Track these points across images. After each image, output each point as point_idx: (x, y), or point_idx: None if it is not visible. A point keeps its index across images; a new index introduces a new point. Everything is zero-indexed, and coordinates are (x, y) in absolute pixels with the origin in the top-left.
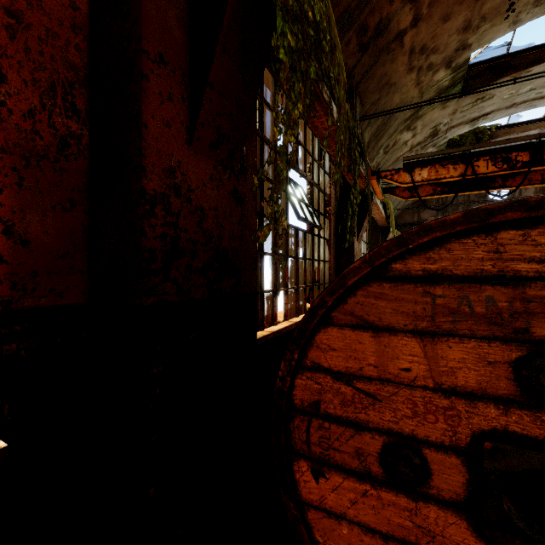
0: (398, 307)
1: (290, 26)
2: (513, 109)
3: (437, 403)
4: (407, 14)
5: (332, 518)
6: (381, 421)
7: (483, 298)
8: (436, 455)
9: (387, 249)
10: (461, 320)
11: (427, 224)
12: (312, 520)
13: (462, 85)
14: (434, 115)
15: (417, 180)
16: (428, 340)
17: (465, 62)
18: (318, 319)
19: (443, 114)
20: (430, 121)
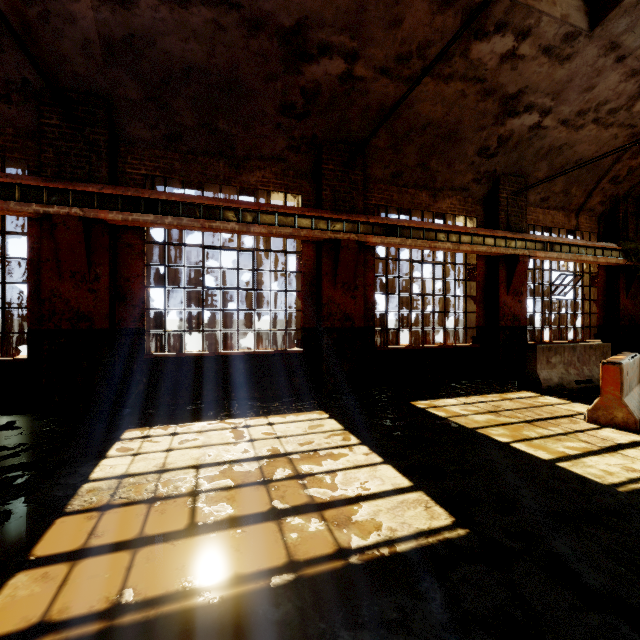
0: None
1: None
2: None
3: None
4: None
5: None
6: None
7: None
8: None
9: None
10: None
11: None
12: None
13: None
14: None
15: None
16: None
17: None
18: None
19: None
20: None
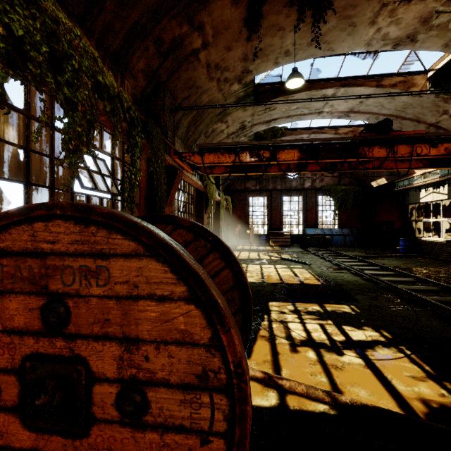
0: None
1: None
2: (290, 119)
3: (4, 340)
4: (197, 39)
5: None
6: None
7: (27, 266)
8: (4, 377)
9: None
10: (17, 282)
11: None
12: None
13: (256, 97)
14: (239, 114)
15: (206, 162)
16: None
17: (251, 82)
18: None
19: (245, 115)
20: (237, 118)
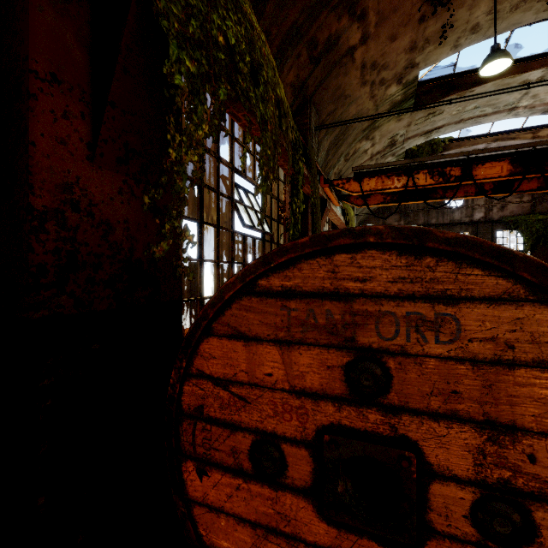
0: (263, 319)
1: (190, 53)
2: (461, 124)
3: (291, 403)
4: (355, 32)
5: (213, 512)
6: (250, 421)
7: (324, 311)
8: (291, 448)
9: (255, 267)
10: (309, 330)
11: (285, 246)
12: (197, 516)
13: (415, 100)
14: (391, 126)
15: (366, 189)
16: (285, 348)
17: (414, 79)
18: (201, 330)
19: (399, 126)
20: (387, 132)
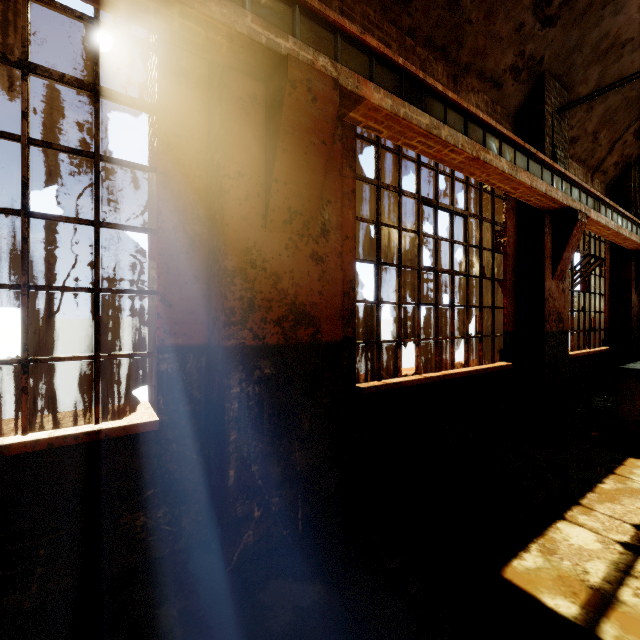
0: None
1: None
2: None
3: None
4: None
5: None
6: None
7: None
8: None
9: None
10: None
11: None
12: None
13: None
14: None
15: None
16: None
17: None
18: None
19: None
20: None
